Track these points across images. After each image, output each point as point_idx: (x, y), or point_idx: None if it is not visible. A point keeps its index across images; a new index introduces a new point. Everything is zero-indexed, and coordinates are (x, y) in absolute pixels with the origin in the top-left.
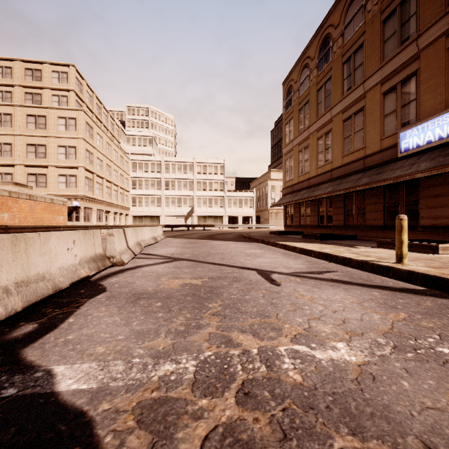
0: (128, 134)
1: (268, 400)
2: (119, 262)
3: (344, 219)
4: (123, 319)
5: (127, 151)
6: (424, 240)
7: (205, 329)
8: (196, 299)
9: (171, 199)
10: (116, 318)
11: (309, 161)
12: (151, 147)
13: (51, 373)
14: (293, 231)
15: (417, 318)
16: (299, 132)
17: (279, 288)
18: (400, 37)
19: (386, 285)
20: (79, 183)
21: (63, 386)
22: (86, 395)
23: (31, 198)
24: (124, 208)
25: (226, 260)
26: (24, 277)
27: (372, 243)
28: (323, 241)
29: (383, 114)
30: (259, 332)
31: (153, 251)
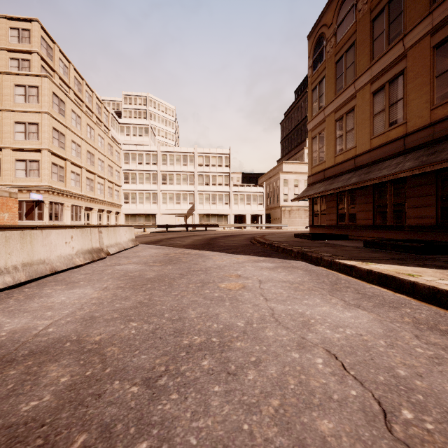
0: (121, 122)
1: None
2: None
3: (435, 216)
4: None
5: (120, 142)
6: None
7: None
8: None
9: (169, 195)
10: None
11: (356, 131)
12: (148, 137)
13: None
14: (329, 233)
15: None
16: (336, 94)
17: None
18: None
19: None
20: (42, 170)
21: None
22: None
23: None
24: (113, 205)
25: None
26: None
27: None
28: (441, 260)
29: None
30: None
31: None
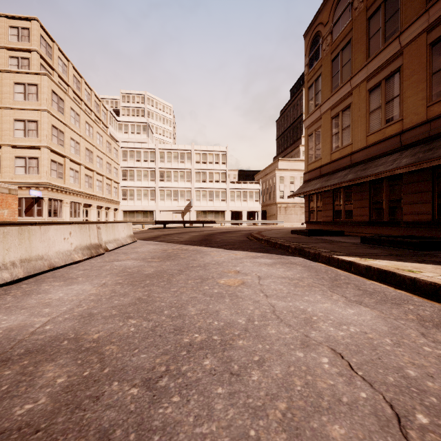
0: (119, 120)
1: None
2: None
3: (432, 212)
4: None
5: (119, 139)
6: None
7: None
8: None
9: (166, 192)
10: None
11: (352, 128)
12: (146, 135)
13: None
14: (325, 229)
15: None
16: (332, 92)
17: None
18: None
19: None
20: (42, 167)
21: None
22: None
23: None
24: (112, 202)
25: None
26: None
27: None
28: (440, 256)
29: None
30: None
31: None
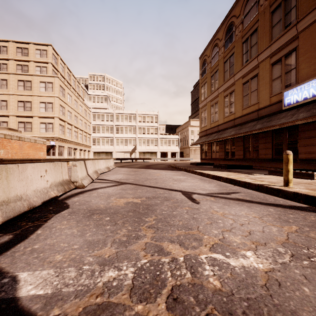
0: (89, 94)
1: (193, 306)
2: (81, 186)
3: (243, 154)
4: (79, 231)
5: (89, 106)
6: (301, 169)
7: (142, 239)
8: (136, 215)
9: (120, 140)
10: (74, 230)
11: (218, 113)
12: (106, 103)
13: (16, 279)
14: (207, 162)
15: (306, 230)
16: (211, 92)
17: (198, 206)
18: (284, 23)
19: (278, 203)
20: (55, 128)
21: (23, 292)
22: (41, 300)
23: (20, 139)
24: (87, 146)
25: (159, 184)
26: (5, 198)
27: (264, 171)
28: (228, 170)
29: (271, 79)
30: (184, 242)
31: (107, 177)
